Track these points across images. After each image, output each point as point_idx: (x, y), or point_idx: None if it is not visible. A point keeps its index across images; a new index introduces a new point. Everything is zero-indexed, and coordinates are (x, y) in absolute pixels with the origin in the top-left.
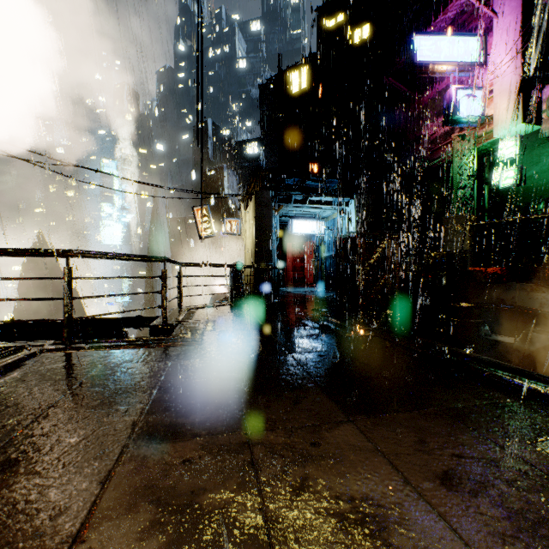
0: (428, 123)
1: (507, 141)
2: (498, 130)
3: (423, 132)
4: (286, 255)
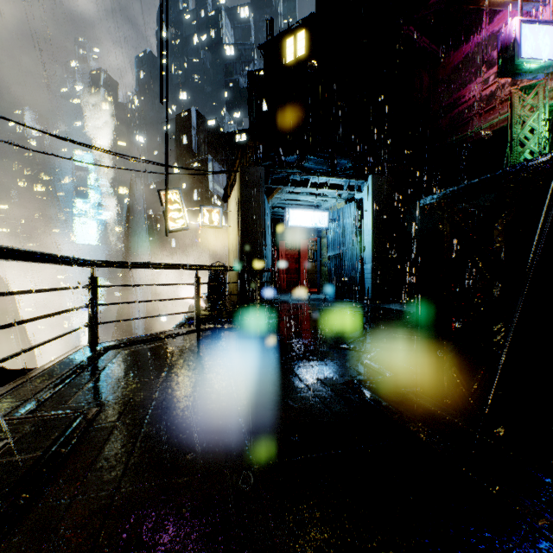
0: (462, 85)
1: None
2: None
3: (454, 98)
4: (278, 255)
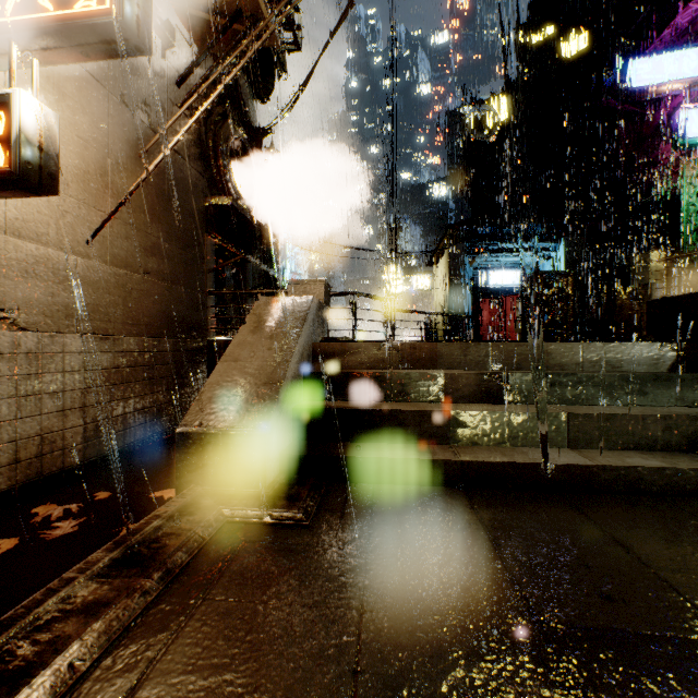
0: (662, 144)
1: None
2: None
3: (655, 155)
4: (481, 312)
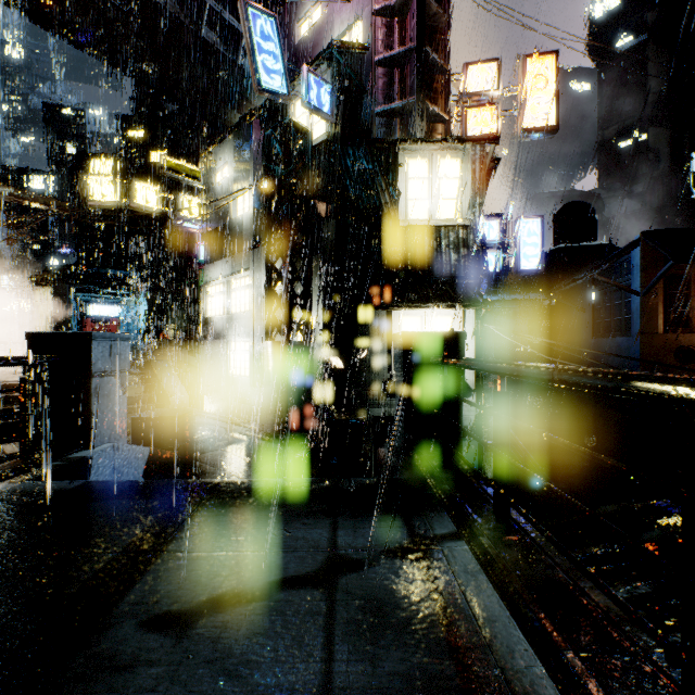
0: None
1: None
2: None
3: (195, 255)
4: (83, 329)
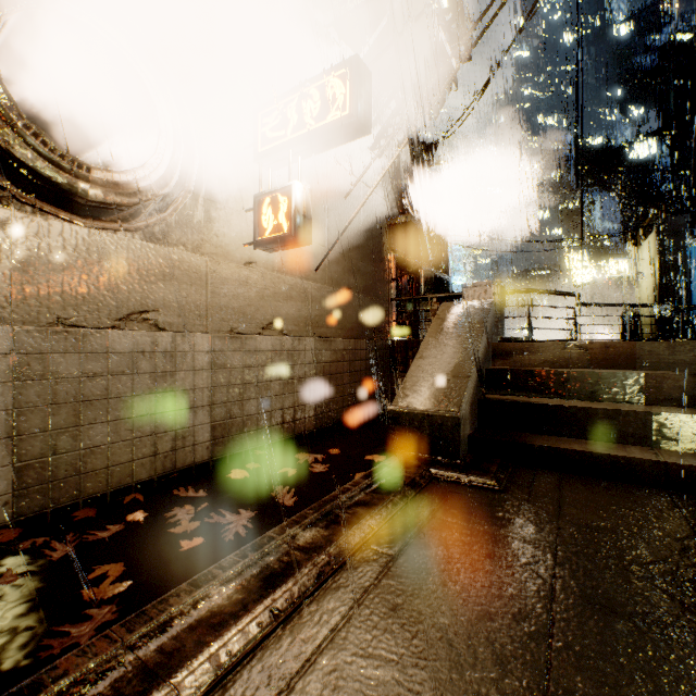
0: None
1: None
2: None
3: None
4: None
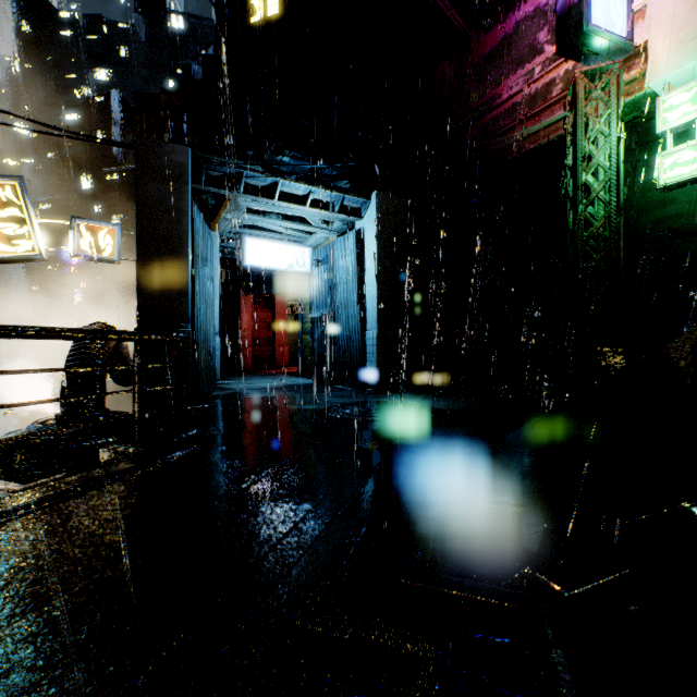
0: (497, 81)
1: (676, 93)
2: (660, 70)
3: (488, 98)
4: (239, 316)
